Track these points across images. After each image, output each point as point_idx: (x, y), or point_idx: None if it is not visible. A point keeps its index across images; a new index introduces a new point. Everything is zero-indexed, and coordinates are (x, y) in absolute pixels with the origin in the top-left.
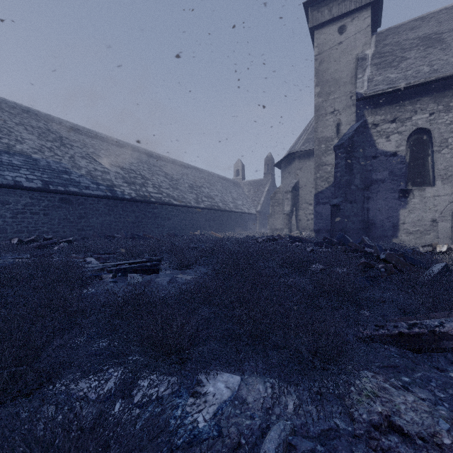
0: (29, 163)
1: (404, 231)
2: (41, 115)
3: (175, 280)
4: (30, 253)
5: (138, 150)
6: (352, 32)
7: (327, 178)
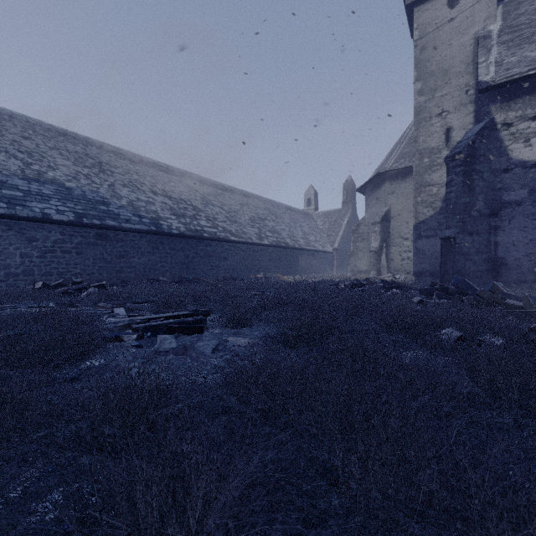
0: (61, 193)
1: None
2: (79, 138)
3: (224, 347)
4: (53, 301)
5: (190, 177)
6: (469, 3)
7: (432, 203)
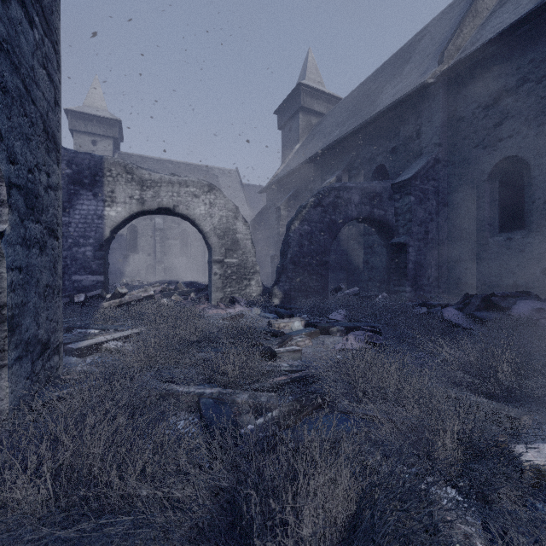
0: None
1: (126, 276)
2: None
3: None
4: None
5: None
6: (102, 148)
7: None
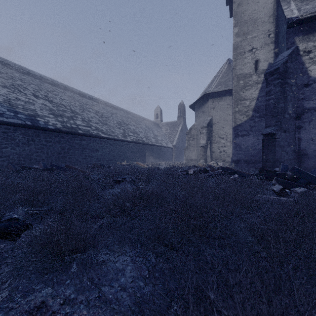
0: None
1: None
2: None
3: None
4: None
5: (72, 90)
6: None
7: (245, 112)
